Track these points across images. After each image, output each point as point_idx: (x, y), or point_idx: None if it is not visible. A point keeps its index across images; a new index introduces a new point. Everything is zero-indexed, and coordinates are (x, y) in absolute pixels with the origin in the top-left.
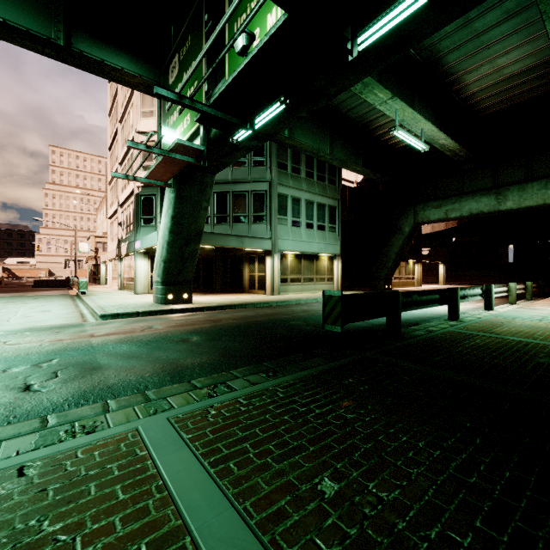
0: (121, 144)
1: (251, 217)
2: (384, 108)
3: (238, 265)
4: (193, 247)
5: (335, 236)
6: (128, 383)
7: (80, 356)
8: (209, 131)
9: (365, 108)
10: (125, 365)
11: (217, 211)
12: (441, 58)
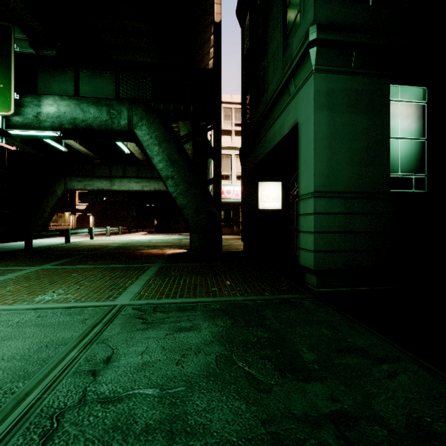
0: None
1: None
2: None
3: None
4: None
5: None
6: None
7: None
8: None
9: None
10: None
11: None
12: None
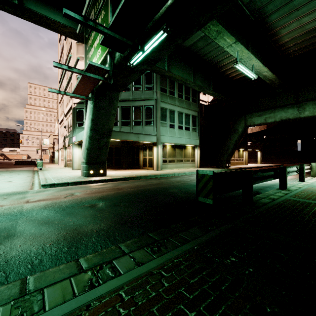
0: (65, 78)
1: (144, 122)
2: (230, 50)
3: (136, 151)
4: (106, 139)
5: (196, 134)
6: (26, 256)
7: (5, 221)
8: (113, 59)
9: (216, 53)
10: (36, 232)
11: (123, 118)
12: (266, 17)
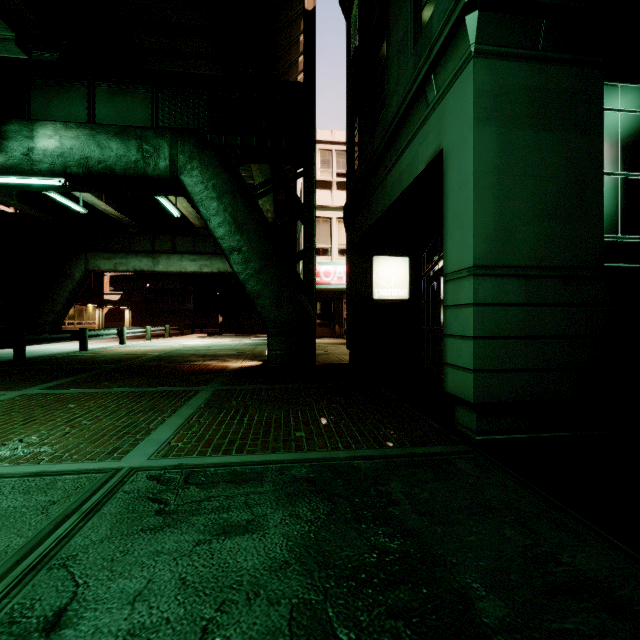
0: None
1: None
2: None
3: None
4: None
5: None
6: None
7: None
8: None
9: None
10: None
11: None
12: None
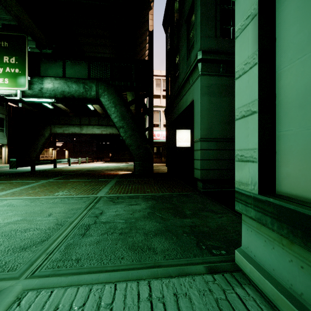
0: None
1: None
2: None
3: None
4: None
5: (3, 134)
6: None
7: None
8: None
9: None
10: None
11: None
12: None
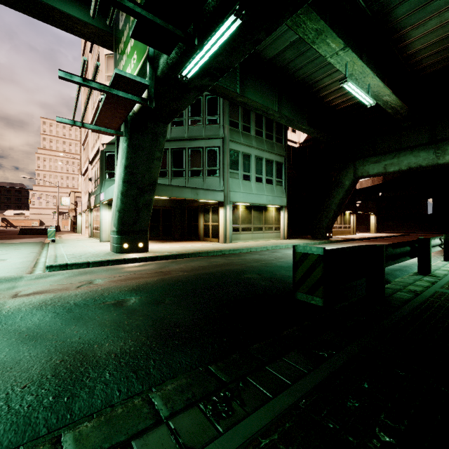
0: (91, 109)
1: (205, 171)
2: (335, 61)
3: (194, 215)
4: (148, 197)
5: (282, 189)
6: None
7: None
8: (156, 69)
9: (312, 68)
10: (7, 359)
11: (175, 166)
12: (390, 11)
